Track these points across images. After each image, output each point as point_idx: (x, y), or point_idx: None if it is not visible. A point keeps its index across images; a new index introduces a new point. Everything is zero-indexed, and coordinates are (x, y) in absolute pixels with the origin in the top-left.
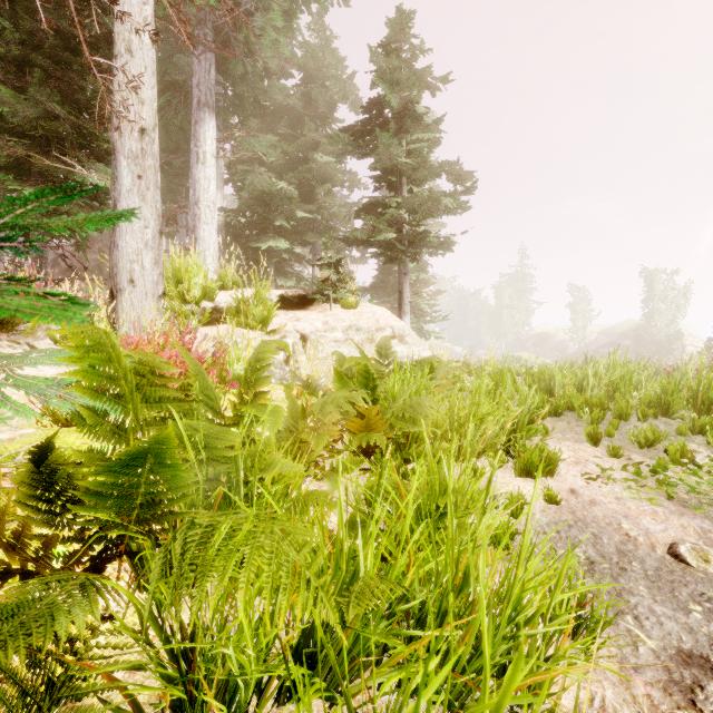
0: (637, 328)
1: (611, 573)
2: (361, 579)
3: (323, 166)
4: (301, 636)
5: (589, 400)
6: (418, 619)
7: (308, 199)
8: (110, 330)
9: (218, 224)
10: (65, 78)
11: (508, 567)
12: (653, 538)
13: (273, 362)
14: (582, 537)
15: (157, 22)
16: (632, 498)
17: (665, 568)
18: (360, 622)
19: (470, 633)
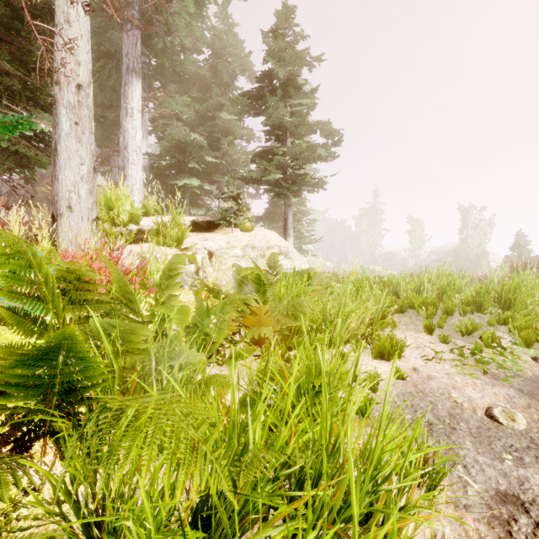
0: (456, 248)
1: (444, 432)
2: (250, 451)
3: (227, 123)
4: (199, 501)
5: (425, 300)
6: (298, 481)
7: (215, 148)
8: (52, 246)
9: (144, 165)
10: (14, 42)
11: (370, 434)
12: (474, 404)
13: (186, 273)
14: (422, 404)
15: (92, 2)
16: (458, 373)
17: (484, 427)
18: (250, 484)
19: (340, 490)
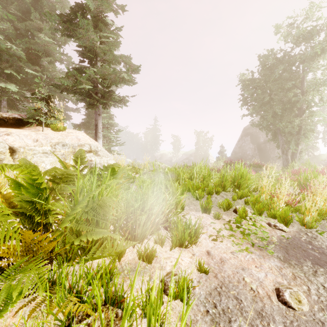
0: (195, 152)
1: None
2: None
3: (46, 44)
4: None
5: (197, 186)
6: None
7: (35, 64)
8: None
9: None
10: None
11: None
12: (265, 287)
13: None
14: (231, 305)
15: None
16: (239, 251)
17: (287, 321)
18: None
19: None
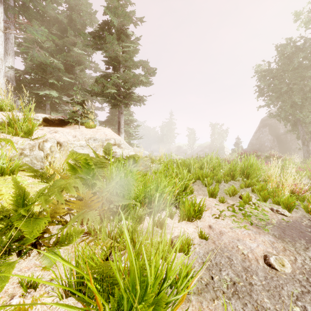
0: (210, 144)
1: (246, 290)
2: None
3: (79, 56)
4: None
5: (206, 174)
6: None
7: (70, 72)
8: None
9: (10, 76)
10: None
11: None
12: (255, 253)
13: (35, 158)
14: (223, 261)
15: None
16: (237, 227)
17: (268, 276)
18: None
19: None
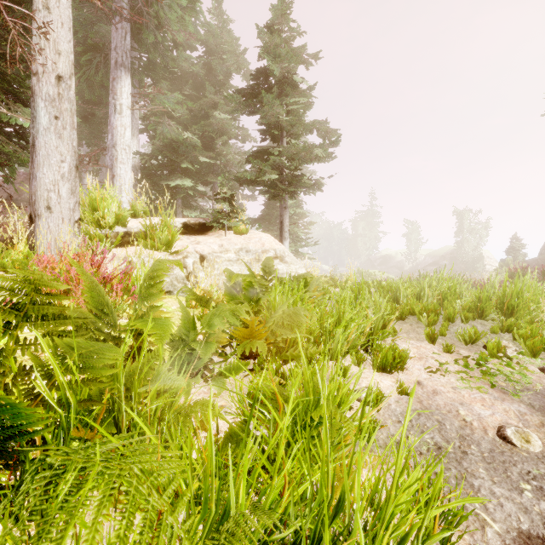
0: (452, 252)
1: (455, 457)
2: (232, 517)
3: (221, 122)
4: None
5: (426, 307)
6: None
7: (209, 148)
8: (29, 250)
9: (135, 165)
10: None
11: (379, 477)
12: (484, 422)
13: (176, 278)
14: (429, 424)
15: None
16: (464, 387)
17: (497, 450)
18: None
19: None
